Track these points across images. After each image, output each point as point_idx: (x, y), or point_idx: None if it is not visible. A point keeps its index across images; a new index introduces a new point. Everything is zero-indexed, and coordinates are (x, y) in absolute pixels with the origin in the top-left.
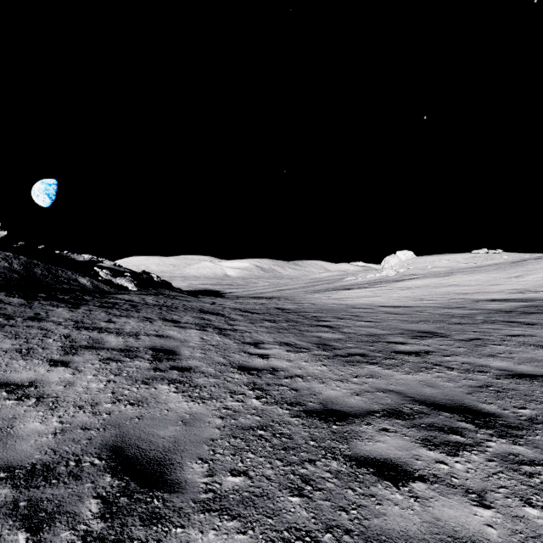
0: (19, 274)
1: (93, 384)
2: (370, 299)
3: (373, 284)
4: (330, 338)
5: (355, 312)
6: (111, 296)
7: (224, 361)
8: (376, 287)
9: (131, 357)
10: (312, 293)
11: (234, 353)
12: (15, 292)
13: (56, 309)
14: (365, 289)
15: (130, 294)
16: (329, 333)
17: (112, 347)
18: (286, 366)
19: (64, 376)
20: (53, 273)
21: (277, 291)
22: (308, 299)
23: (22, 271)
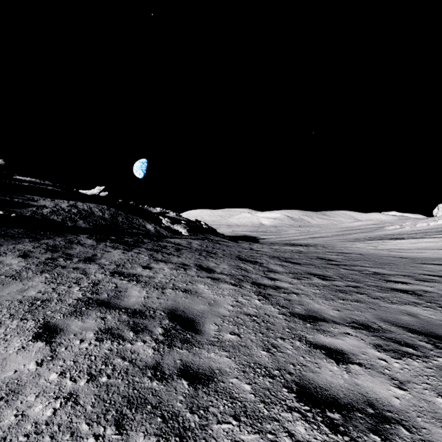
0: (106, 221)
1: (39, 404)
2: (439, 251)
3: (431, 234)
4: (436, 320)
5: (437, 271)
6: (165, 240)
7: (268, 360)
8: (437, 237)
9: (136, 330)
10: (352, 242)
11: (283, 339)
12: (95, 234)
13: (113, 250)
14: (422, 239)
15: (181, 238)
16: (424, 307)
17: (127, 306)
18: (402, 406)
19: (25, 366)
20: (130, 221)
21: (309, 238)
22: (350, 248)
23: (109, 218)
